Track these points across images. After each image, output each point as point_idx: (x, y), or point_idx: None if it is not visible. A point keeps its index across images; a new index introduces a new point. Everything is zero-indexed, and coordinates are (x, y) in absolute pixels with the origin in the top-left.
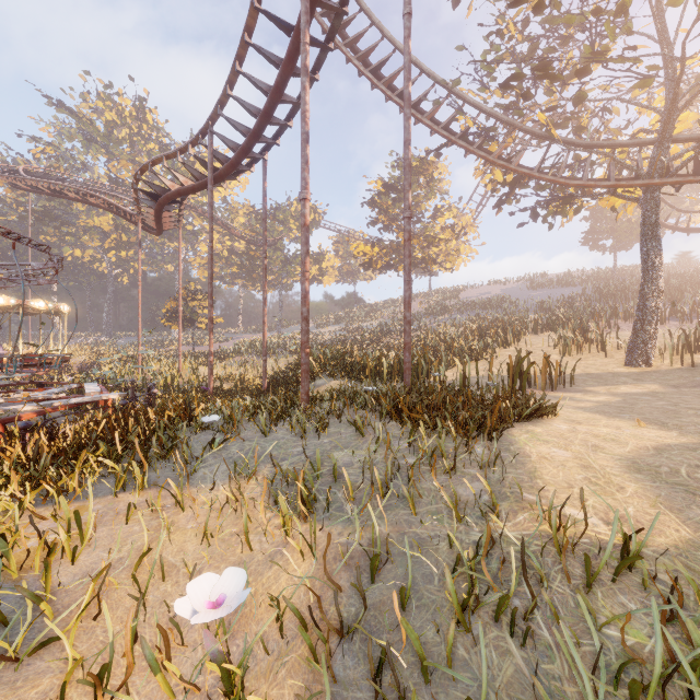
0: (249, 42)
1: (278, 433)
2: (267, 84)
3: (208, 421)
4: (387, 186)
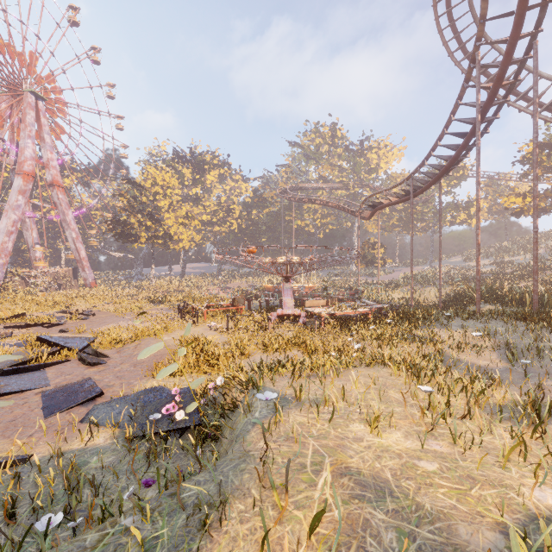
0: (440, 145)
1: (469, 322)
2: (447, 156)
3: (447, 315)
4: (540, 146)
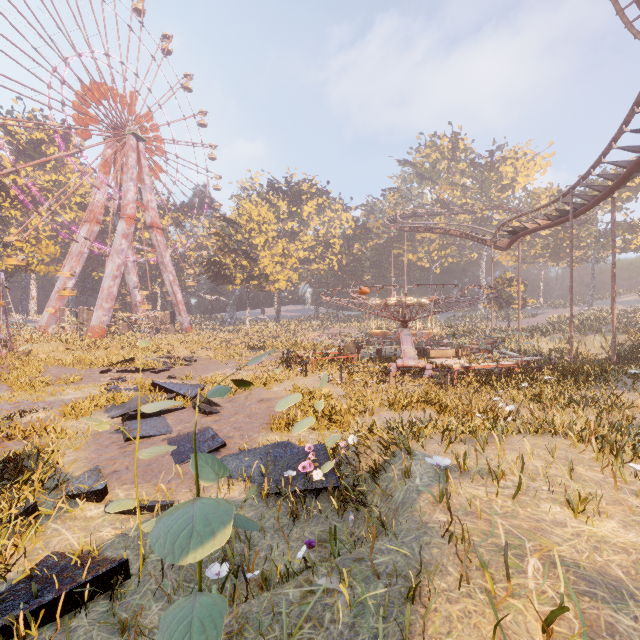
0: (615, 147)
1: None
2: (626, 161)
3: (633, 372)
4: None
